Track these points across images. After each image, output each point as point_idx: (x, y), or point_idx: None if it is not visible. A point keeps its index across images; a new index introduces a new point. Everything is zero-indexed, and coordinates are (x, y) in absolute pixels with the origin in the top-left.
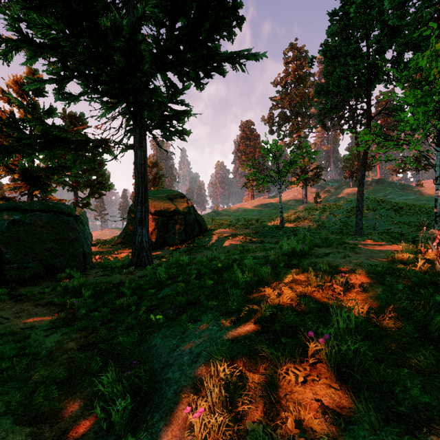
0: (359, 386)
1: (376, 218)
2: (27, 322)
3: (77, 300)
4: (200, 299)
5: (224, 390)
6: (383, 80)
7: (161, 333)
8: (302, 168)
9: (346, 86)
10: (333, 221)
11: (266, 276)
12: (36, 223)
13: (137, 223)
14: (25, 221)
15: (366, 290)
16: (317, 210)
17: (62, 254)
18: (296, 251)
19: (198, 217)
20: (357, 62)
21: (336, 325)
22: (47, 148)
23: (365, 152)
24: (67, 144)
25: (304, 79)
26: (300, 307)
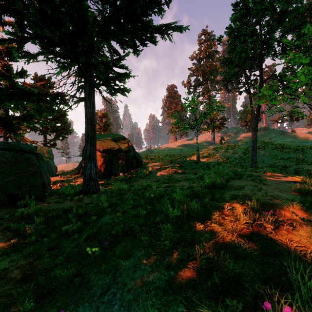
0: None
1: (265, 155)
2: None
3: (29, 226)
4: (134, 229)
5: None
6: (271, 54)
7: (96, 267)
8: (211, 118)
9: (245, 58)
10: (234, 157)
11: (195, 210)
12: None
13: (86, 159)
14: None
15: (294, 227)
16: (222, 149)
17: (24, 185)
18: (216, 183)
19: (136, 154)
20: (254, 39)
21: (298, 294)
22: (13, 99)
23: (258, 107)
24: (30, 96)
25: (212, 55)
26: (235, 249)
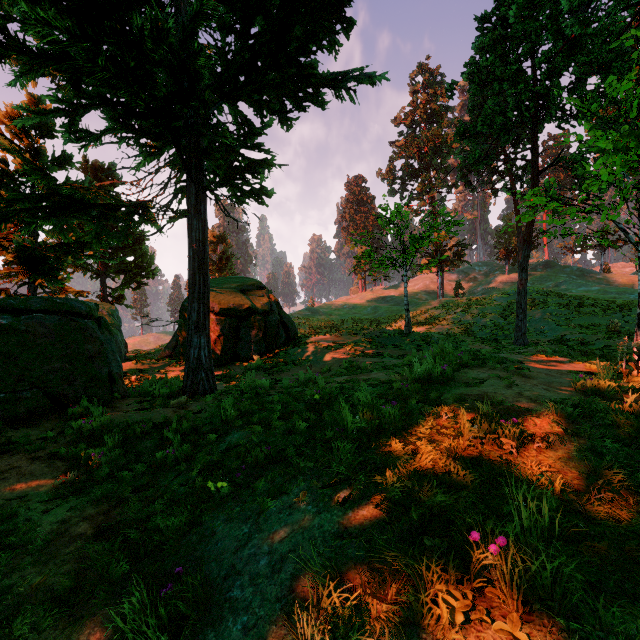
0: (565, 638)
1: (545, 319)
2: (16, 488)
3: (96, 452)
4: (287, 454)
5: (327, 632)
6: (556, 117)
7: (225, 512)
8: (436, 245)
9: (503, 126)
10: (482, 322)
11: (391, 420)
12: (35, 330)
13: (192, 329)
14: (18, 328)
15: (551, 445)
16: (458, 307)
17: (77, 377)
18: (434, 375)
19: (284, 318)
20: (519, 90)
21: (517, 521)
22: (54, 215)
23: (529, 223)
24: (86, 209)
25: (439, 115)
26: (449, 477)
